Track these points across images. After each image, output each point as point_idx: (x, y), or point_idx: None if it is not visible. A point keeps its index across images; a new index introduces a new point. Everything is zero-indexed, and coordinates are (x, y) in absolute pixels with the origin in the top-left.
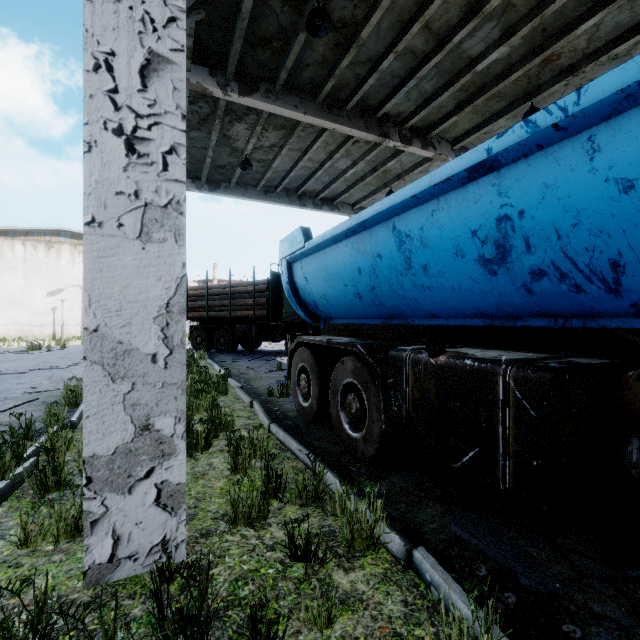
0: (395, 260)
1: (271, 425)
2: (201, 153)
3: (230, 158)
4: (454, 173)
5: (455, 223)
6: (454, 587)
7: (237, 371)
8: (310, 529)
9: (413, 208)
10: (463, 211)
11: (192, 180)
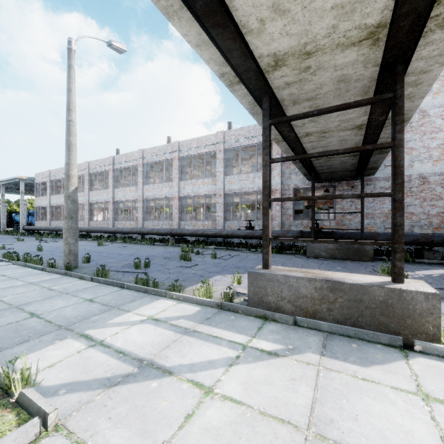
0: None
1: None
2: None
3: None
4: None
5: None
6: None
7: None
8: None
9: None
10: None
11: None
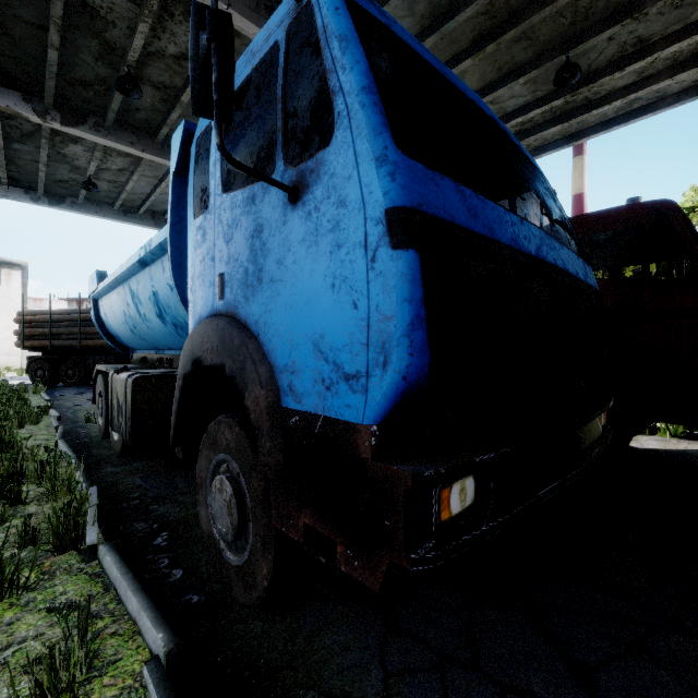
0: (134, 309)
1: (58, 441)
2: (32, 165)
3: (72, 174)
4: (134, 262)
5: (144, 291)
6: (93, 497)
7: (72, 403)
8: (34, 493)
9: (133, 276)
10: (145, 285)
11: (25, 190)
